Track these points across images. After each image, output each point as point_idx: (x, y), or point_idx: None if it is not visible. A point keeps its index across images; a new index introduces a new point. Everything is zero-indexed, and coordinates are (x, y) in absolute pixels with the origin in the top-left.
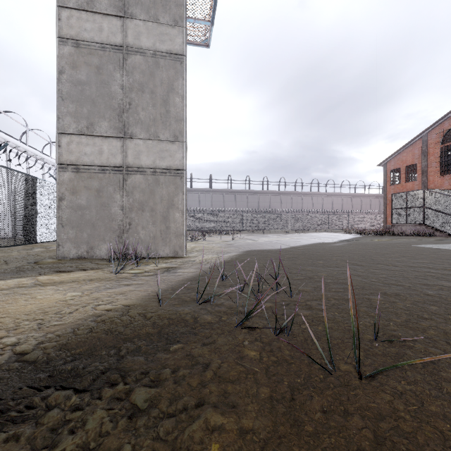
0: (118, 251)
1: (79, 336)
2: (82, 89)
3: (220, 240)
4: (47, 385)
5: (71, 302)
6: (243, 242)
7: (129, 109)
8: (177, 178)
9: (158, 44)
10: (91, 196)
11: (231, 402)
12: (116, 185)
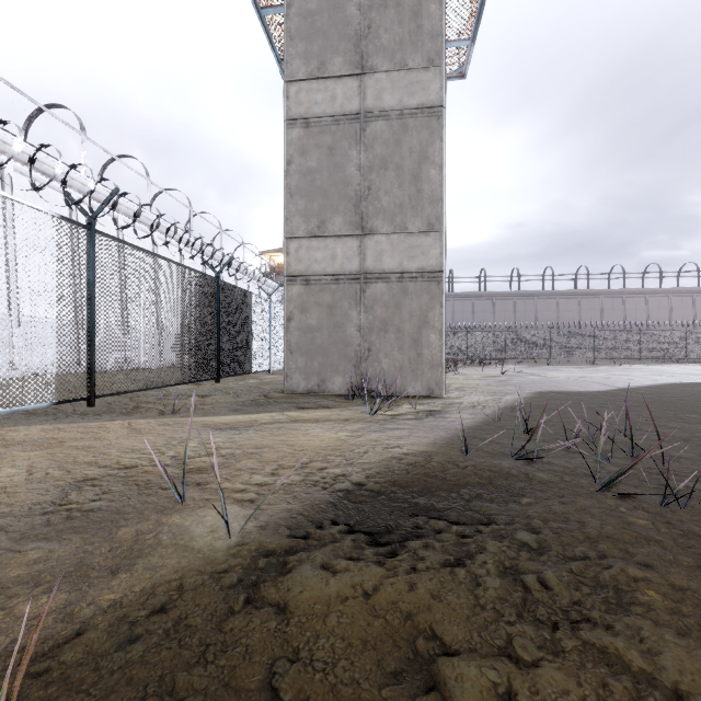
0: (354, 385)
1: (401, 476)
2: (313, 180)
3: (481, 374)
4: (414, 513)
5: (353, 442)
6: (522, 378)
7: (368, 196)
8: (433, 284)
9: (406, 98)
10: (322, 314)
11: (643, 561)
12: (352, 299)
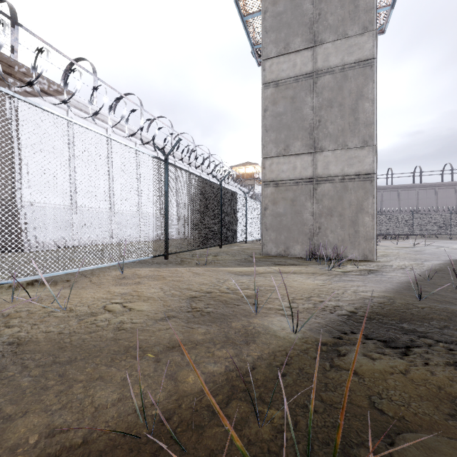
0: (308, 251)
1: (379, 309)
2: (280, 119)
3: (396, 246)
4: (403, 332)
5: (329, 287)
6: (433, 249)
7: (318, 126)
8: (367, 183)
9: (346, 57)
10: (287, 205)
11: None
12: (307, 195)
